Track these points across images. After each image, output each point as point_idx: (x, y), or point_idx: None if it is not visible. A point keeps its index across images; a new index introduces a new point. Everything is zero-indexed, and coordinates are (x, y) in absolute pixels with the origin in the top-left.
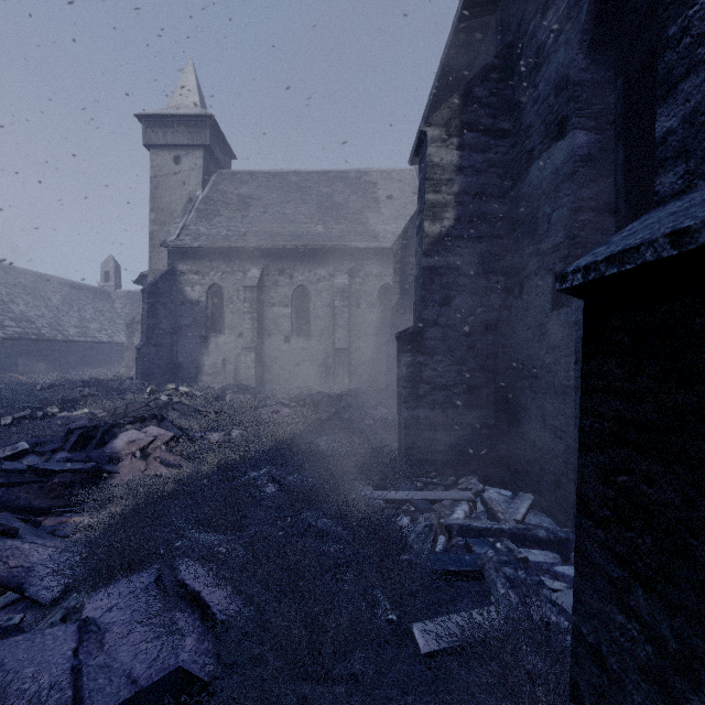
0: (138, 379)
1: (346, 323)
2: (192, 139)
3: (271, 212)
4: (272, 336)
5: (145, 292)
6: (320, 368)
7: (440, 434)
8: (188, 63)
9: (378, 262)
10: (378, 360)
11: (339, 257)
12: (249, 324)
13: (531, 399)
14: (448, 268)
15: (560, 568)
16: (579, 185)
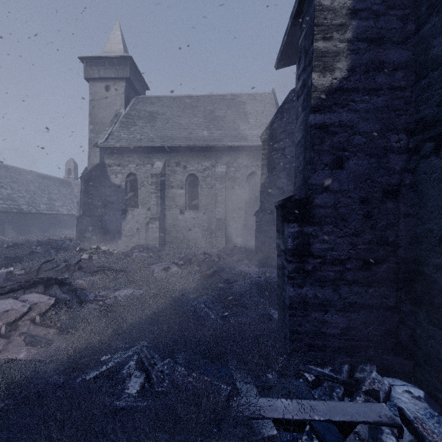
0: (77, 240)
1: (224, 200)
2: (117, 73)
3: (171, 122)
4: (171, 209)
5: (82, 178)
6: (205, 232)
7: (330, 315)
8: (116, 23)
9: (247, 156)
10: (247, 227)
11: (219, 153)
12: (154, 201)
13: None
14: (341, 125)
15: None
16: None
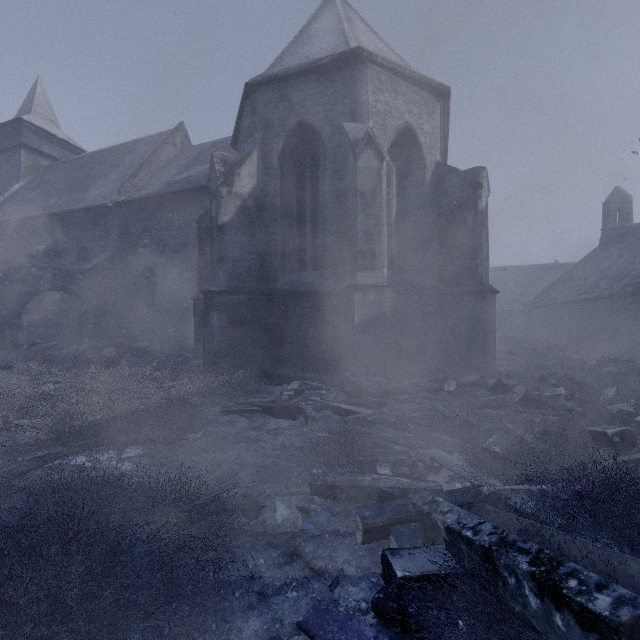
0: None
1: None
2: None
3: None
4: None
5: None
6: None
7: None
8: None
9: None
10: None
11: None
12: None
13: None
14: None
15: None
16: None
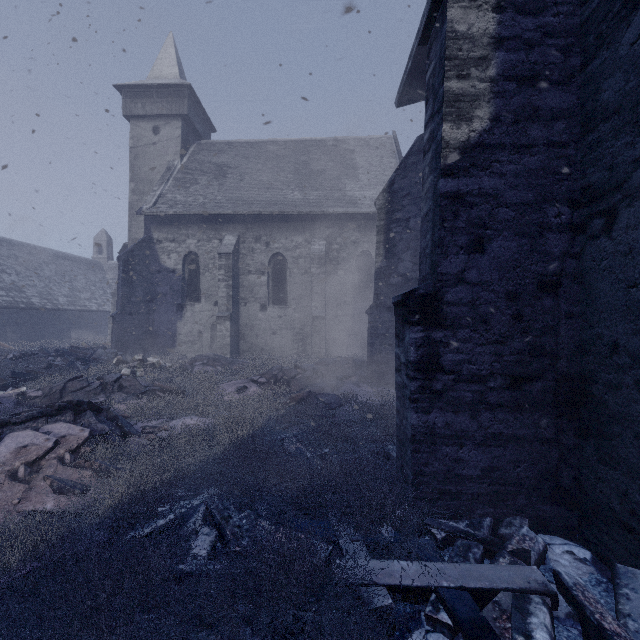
0: (113, 348)
1: (323, 290)
2: (170, 109)
3: (248, 179)
4: (248, 304)
5: (121, 260)
6: (296, 337)
7: (467, 451)
8: (168, 36)
9: (356, 228)
10: (356, 329)
11: (316, 223)
12: (224, 292)
13: None
14: (481, 194)
15: None
16: None
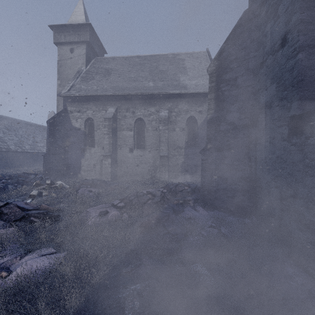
0: (43, 174)
1: (166, 140)
2: (79, 38)
3: (123, 76)
4: (122, 148)
5: (48, 122)
6: (150, 167)
7: None
8: None
9: (186, 102)
10: (186, 163)
11: (162, 100)
12: (107, 141)
13: None
14: None
15: None
16: None
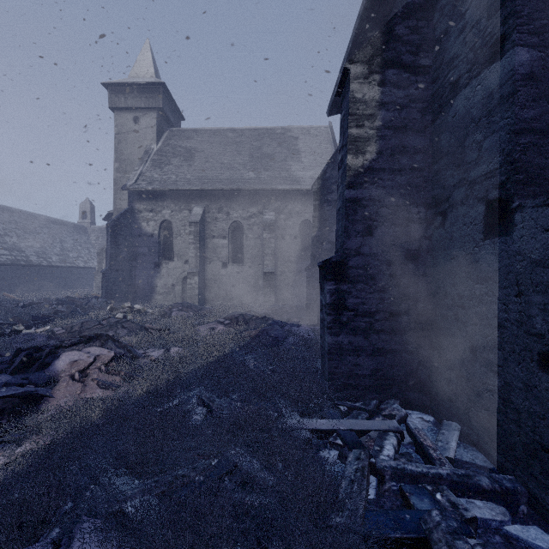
0: (103, 298)
1: (273, 252)
2: (148, 103)
3: (212, 161)
4: (212, 262)
5: (109, 226)
6: (251, 289)
7: (362, 359)
8: (146, 42)
9: (299, 202)
10: (299, 282)
11: (267, 197)
12: (193, 253)
13: (456, 328)
14: (371, 199)
15: (512, 529)
16: (521, 106)
